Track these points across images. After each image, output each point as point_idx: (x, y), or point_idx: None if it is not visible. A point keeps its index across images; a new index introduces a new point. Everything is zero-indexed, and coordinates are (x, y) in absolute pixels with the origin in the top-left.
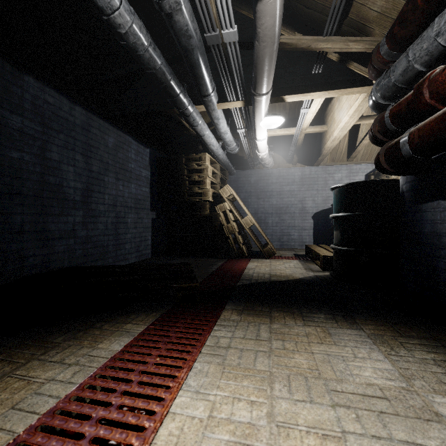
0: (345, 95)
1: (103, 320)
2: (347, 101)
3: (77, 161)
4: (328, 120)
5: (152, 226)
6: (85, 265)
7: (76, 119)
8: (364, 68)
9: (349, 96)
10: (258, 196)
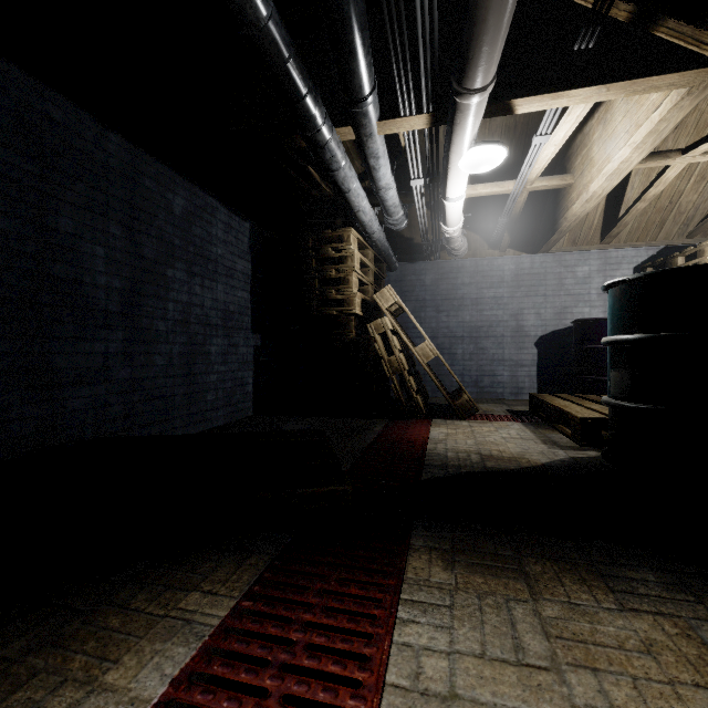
0: (621, 108)
1: (137, 579)
2: (627, 117)
3: (111, 236)
4: (576, 165)
5: (255, 360)
6: (128, 433)
7: (110, 157)
8: (692, 30)
9: (633, 107)
10: (439, 308)
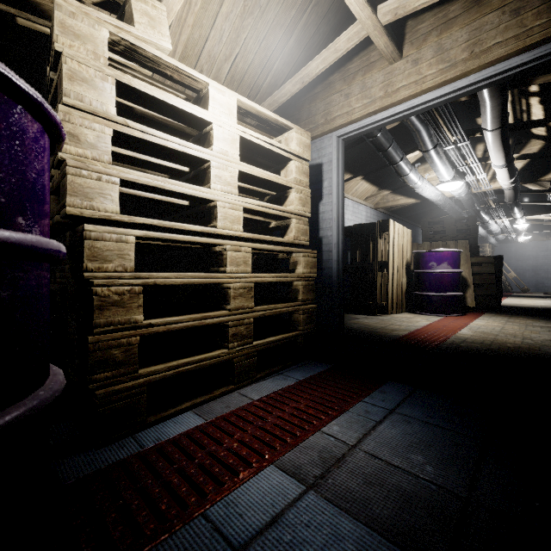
0: None
1: None
2: None
3: None
4: None
5: None
6: None
7: None
8: None
9: None
10: (517, 259)
